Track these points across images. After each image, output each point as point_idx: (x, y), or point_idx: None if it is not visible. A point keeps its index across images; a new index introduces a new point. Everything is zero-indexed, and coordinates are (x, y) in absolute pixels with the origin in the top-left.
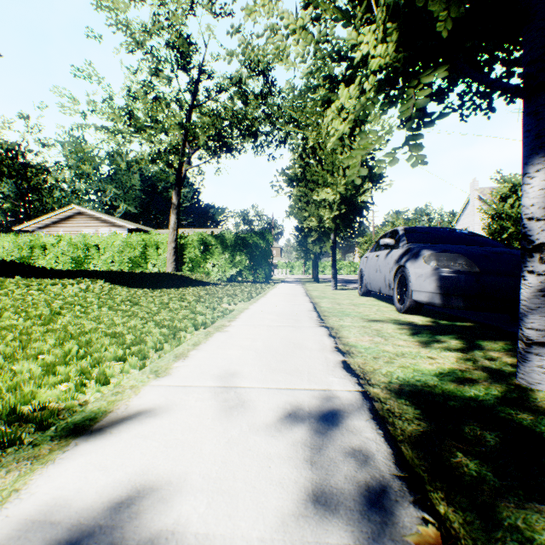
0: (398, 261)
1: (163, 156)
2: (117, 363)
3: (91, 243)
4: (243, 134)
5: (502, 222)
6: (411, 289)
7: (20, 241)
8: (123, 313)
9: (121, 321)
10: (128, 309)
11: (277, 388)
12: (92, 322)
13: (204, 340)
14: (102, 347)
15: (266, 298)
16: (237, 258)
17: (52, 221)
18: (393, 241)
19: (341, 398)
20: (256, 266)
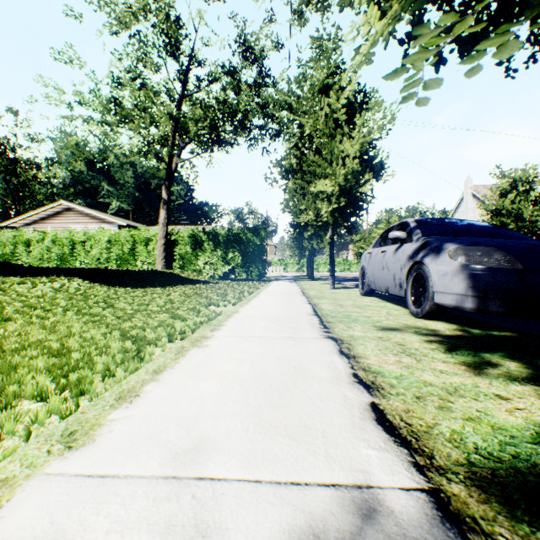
0: (413, 256)
1: (152, 148)
2: (32, 405)
3: (77, 239)
4: (237, 128)
5: (502, 218)
6: (433, 290)
7: (3, 237)
8: (90, 318)
9: (79, 330)
10: (97, 313)
11: (272, 483)
12: (44, 331)
13: (172, 362)
14: (29, 373)
15: (259, 298)
16: (229, 255)
17: (40, 217)
18: (405, 234)
19: (397, 516)
20: (250, 264)
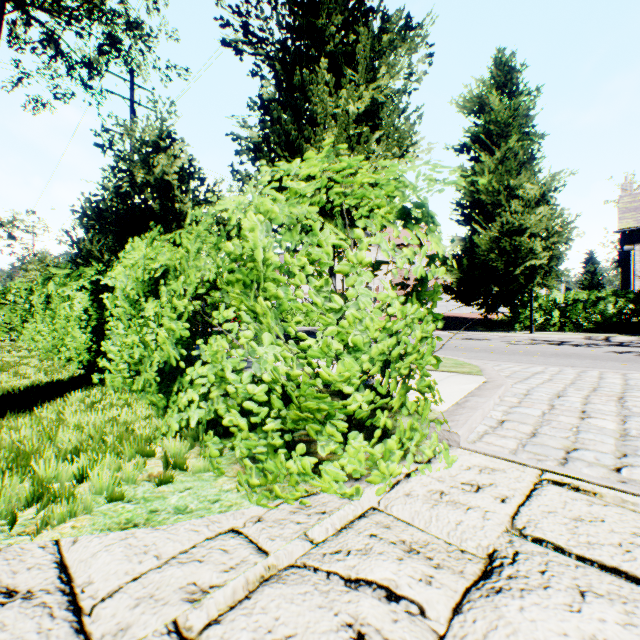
0: None
1: None
2: None
3: None
4: None
5: None
6: None
7: None
8: None
9: None
10: None
11: None
12: None
13: None
14: None
15: None
16: None
17: None
18: None
19: None
20: None
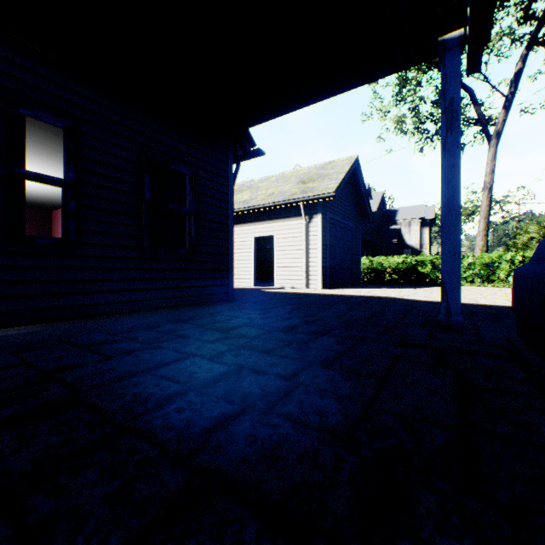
0: None
1: None
2: None
3: None
4: None
5: None
6: None
7: None
8: None
9: None
10: None
11: None
12: None
13: None
14: None
15: None
16: None
17: None
18: None
19: None
20: None
